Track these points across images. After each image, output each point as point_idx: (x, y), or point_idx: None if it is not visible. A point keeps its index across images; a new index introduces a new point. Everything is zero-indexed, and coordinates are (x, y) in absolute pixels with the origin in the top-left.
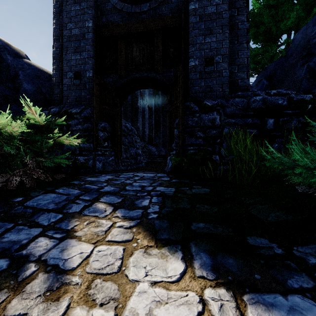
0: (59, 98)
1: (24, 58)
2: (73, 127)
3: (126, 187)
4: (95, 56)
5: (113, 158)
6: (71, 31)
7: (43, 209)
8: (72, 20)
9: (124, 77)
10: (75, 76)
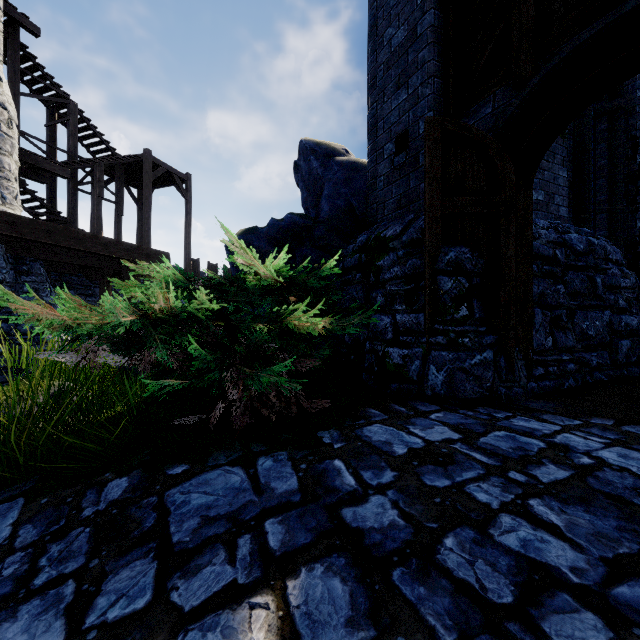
0: (375, 213)
1: (340, 156)
2: (386, 272)
3: (446, 537)
4: (441, 69)
5: (489, 355)
6: (391, 45)
7: (167, 531)
8: (392, 17)
9: (530, 76)
10: (397, 148)
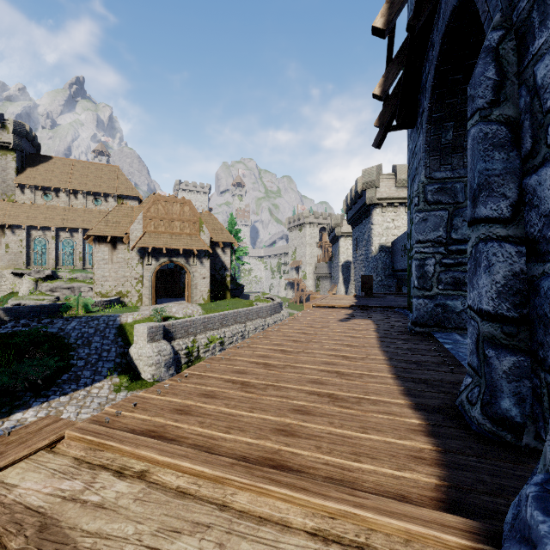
0: None
1: None
2: None
3: None
4: None
5: None
6: None
7: None
8: None
9: None
10: None
